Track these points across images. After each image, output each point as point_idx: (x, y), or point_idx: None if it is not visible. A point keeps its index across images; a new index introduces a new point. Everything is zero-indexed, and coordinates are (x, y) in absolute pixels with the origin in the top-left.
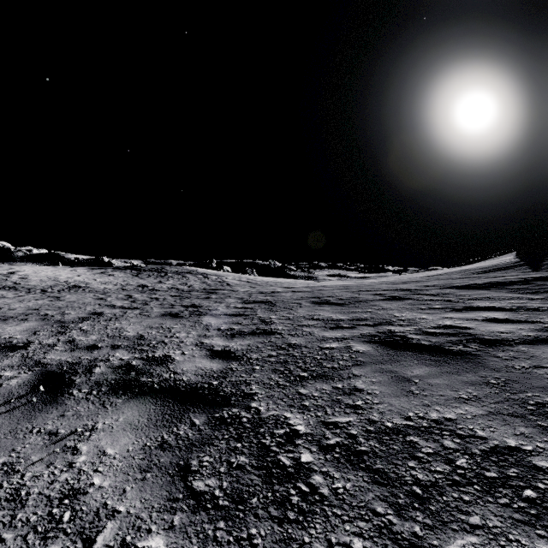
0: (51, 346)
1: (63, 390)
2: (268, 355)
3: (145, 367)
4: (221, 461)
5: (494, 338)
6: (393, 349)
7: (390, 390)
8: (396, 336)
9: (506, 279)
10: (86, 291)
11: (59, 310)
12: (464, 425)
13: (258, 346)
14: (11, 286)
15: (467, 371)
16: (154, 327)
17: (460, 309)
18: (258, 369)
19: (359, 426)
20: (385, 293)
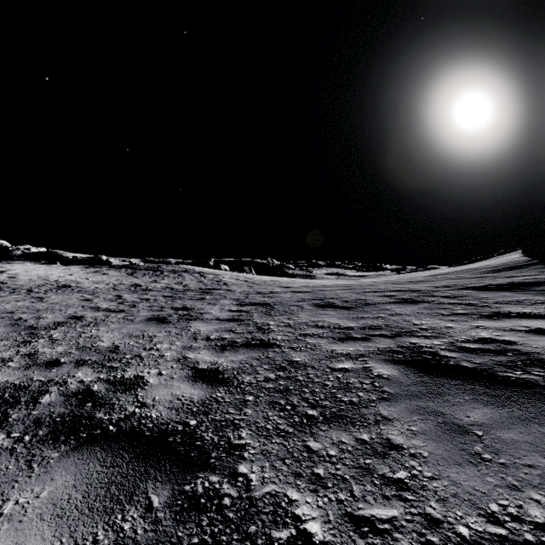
0: (5, 361)
1: None
2: (264, 379)
3: (107, 395)
4: None
5: None
6: (428, 375)
7: (444, 449)
8: (425, 352)
9: (527, 279)
10: (74, 291)
11: (36, 313)
12: None
13: (252, 364)
14: None
15: None
16: (134, 335)
17: (489, 315)
18: (250, 401)
19: (412, 533)
20: (394, 294)
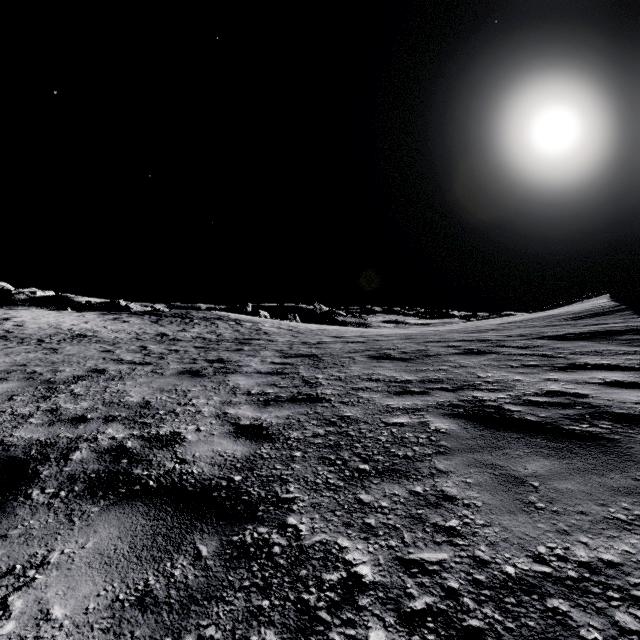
0: (26, 417)
1: (19, 490)
2: (313, 434)
3: (142, 451)
4: (234, 638)
5: (629, 412)
6: (488, 428)
7: (499, 499)
8: (488, 406)
9: (610, 327)
10: (91, 341)
11: (52, 366)
12: (639, 577)
13: (299, 419)
14: (1, 335)
15: (611, 468)
16: (166, 390)
17: (563, 367)
18: (298, 456)
19: (460, 572)
20: (459, 344)
